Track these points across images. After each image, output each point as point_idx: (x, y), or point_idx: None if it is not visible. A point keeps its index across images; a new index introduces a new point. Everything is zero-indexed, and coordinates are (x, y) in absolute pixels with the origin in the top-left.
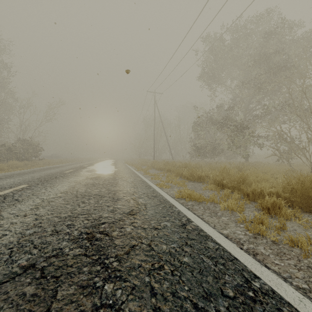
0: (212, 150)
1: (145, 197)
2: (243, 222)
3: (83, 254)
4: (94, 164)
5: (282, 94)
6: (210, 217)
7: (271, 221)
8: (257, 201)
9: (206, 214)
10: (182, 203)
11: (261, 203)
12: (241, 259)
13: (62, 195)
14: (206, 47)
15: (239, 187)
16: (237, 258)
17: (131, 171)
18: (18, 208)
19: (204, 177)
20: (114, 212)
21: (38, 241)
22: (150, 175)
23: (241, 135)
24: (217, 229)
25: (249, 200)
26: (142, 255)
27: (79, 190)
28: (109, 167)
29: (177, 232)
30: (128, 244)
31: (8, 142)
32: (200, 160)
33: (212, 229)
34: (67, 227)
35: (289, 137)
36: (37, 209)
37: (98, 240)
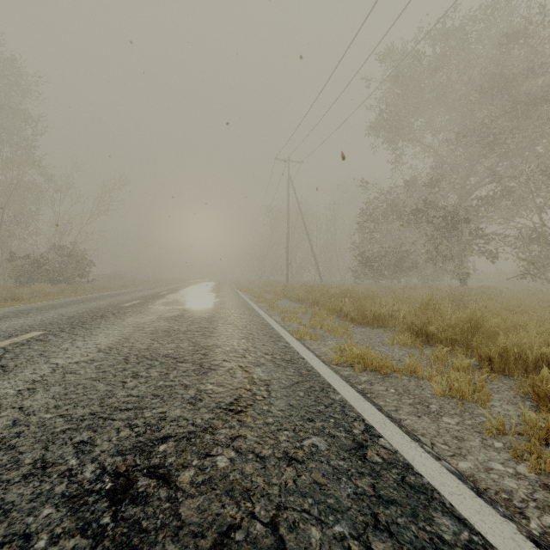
0: (395, 264)
1: (268, 363)
2: (497, 432)
3: None
4: (180, 290)
5: (538, 155)
6: (416, 416)
7: None
8: (511, 375)
9: (406, 407)
10: (346, 376)
11: (533, 384)
12: None
13: (98, 357)
14: (386, 71)
15: (466, 341)
16: None
17: (244, 304)
18: None
19: (387, 318)
20: (197, 403)
21: None
22: (280, 312)
23: (455, 235)
24: (443, 461)
25: (494, 372)
26: None
27: (136, 344)
28: (205, 296)
29: (347, 474)
30: (215, 520)
31: (35, 251)
32: (372, 283)
33: (434, 462)
34: (75, 450)
35: None
36: (32, 393)
37: (138, 502)
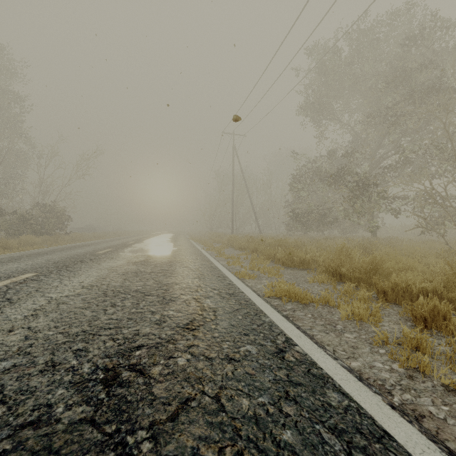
0: (320, 219)
1: (216, 296)
2: (383, 343)
3: (87, 420)
4: (144, 240)
5: (431, 132)
6: (325, 333)
7: (433, 342)
8: (400, 304)
9: (318, 327)
10: (275, 305)
11: (412, 308)
12: (398, 436)
13: (83, 292)
14: (312, 63)
15: (368, 279)
16: (390, 433)
17: (197, 252)
18: (4, 316)
19: (310, 262)
20: (162, 324)
21: (13, 387)
22: (226, 258)
23: (366, 196)
24: (340, 360)
25: (387, 302)
26: (202, 424)
27: (111, 283)
28: (165, 245)
29: (269, 368)
30: (177, 395)
31: (21, 208)
32: (301, 235)
33: (332, 361)
34: (74, 355)
35: (445, 198)
36: (35, 317)
37: (124, 385)
